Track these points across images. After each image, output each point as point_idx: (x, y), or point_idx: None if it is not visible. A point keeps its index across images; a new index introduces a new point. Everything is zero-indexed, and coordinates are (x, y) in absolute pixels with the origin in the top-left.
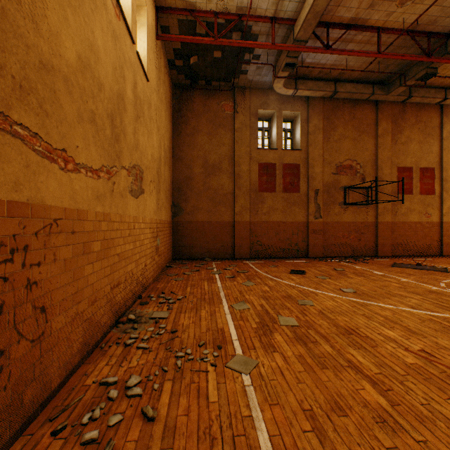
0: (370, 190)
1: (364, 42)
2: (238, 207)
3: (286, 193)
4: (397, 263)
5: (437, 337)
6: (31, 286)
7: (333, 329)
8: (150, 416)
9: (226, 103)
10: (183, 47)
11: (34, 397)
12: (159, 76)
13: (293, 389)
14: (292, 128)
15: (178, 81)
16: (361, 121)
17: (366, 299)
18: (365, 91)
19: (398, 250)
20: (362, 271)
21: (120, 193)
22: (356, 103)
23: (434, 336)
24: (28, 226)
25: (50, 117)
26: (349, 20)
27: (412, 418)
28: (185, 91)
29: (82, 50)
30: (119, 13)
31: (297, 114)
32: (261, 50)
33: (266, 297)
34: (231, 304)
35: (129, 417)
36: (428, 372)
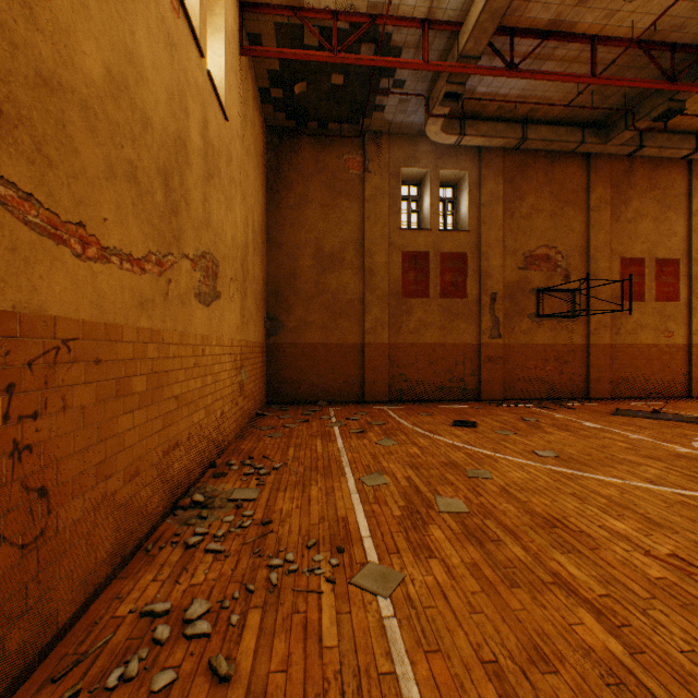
0: (577, 295)
1: (570, 60)
2: (370, 321)
3: (446, 298)
4: (621, 409)
5: (696, 532)
6: (21, 453)
7: (526, 518)
8: (223, 674)
9: (350, 157)
10: (284, 68)
11: (26, 642)
12: (246, 114)
13: (464, 625)
14: (454, 196)
15: (276, 122)
16: (563, 185)
17: (576, 469)
18: (570, 137)
19: (621, 389)
20: (566, 421)
21: (180, 297)
22: (555, 158)
23: (690, 530)
24: (15, 350)
25: (57, 167)
26: (546, 23)
27: (667, 677)
28: (287, 138)
29: (114, 61)
30: (177, 6)
31: (463, 175)
32: (407, 72)
33: (416, 465)
34: (360, 476)
35: (187, 675)
36: (687, 593)
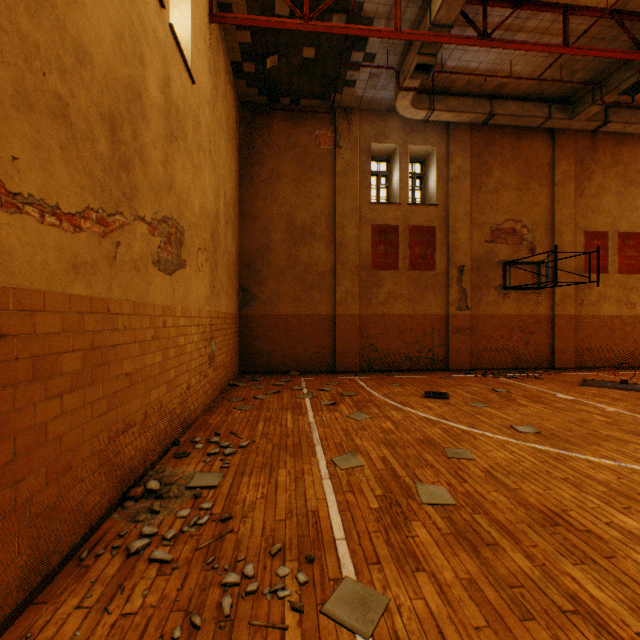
0: (542, 267)
1: (541, 31)
2: (341, 293)
3: (414, 270)
4: (589, 379)
5: None
6: None
7: (520, 513)
8: None
9: (322, 133)
10: (255, 40)
11: None
12: (216, 84)
13: None
14: (423, 172)
15: (249, 98)
16: (528, 161)
17: (561, 447)
18: (537, 113)
19: (585, 359)
20: (538, 393)
21: (133, 262)
22: (521, 134)
23: None
24: None
25: None
26: None
27: None
28: (260, 113)
29: None
30: None
31: (431, 151)
32: (378, 45)
33: (391, 443)
34: (331, 456)
35: None
36: None
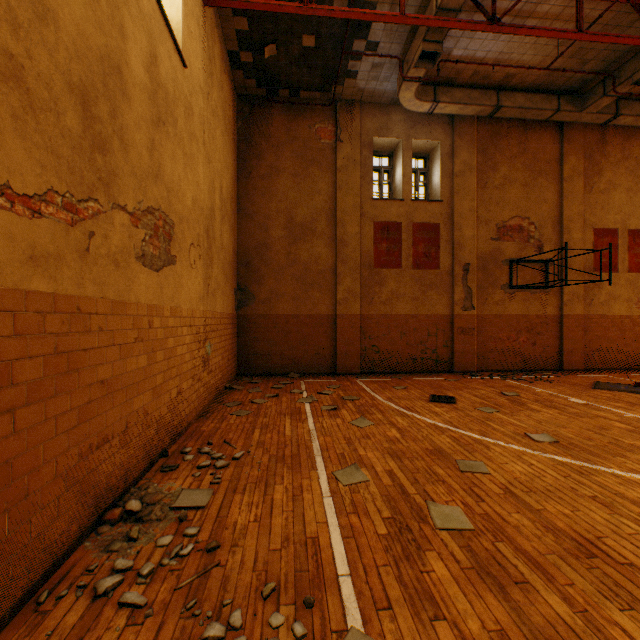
0: (550, 266)
1: (552, 17)
2: (342, 292)
3: (418, 269)
4: (600, 382)
5: None
6: None
7: (549, 540)
8: None
9: (322, 127)
10: (253, 28)
11: None
12: (211, 72)
13: None
14: (426, 167)
15: (247, 90)
16: (536, 156)
17: (583, 459)
18: (545, 105)
19: (594, 360)
20: (549, 396)
21: (110, 256)
22: (528, 128)
23: None
24: None
25: None
26: None
27: None
28: (258, 106)
29: None
30: None
31: (436, 146)
32: (381, 33)
33: (397, 454)
34: (333, 469)
35: None
36: None
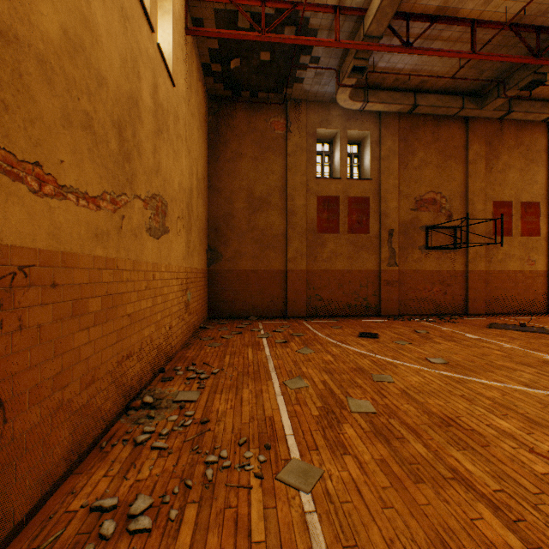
0: (458, 231)
1: (454, 40)
2: (292, 252)
3: (352, 234)
4: (494, 323)
5: None
6: None
7: (424, 418)
8: None
9: (276, 120)
10: (222, 47)
11: None
12: (191, 83)
13: (377, 519)
14: (359, 152)
15: (216, 92)
16: (446, 143)
17: (463, 374)
18: (453, 104)
19: (493, 306)
20: (451, 333)
21: (133, 231)
22: (440, 121)
23: None
24: None
25: (13, 111)
26: (435, 9)
27: None
28: (225, 104)
29: (70, 24)
30: None
31: (366, 135)
32: (322, 50)
33: (330, 370)
34: (283, 380)
35: None
36: None
